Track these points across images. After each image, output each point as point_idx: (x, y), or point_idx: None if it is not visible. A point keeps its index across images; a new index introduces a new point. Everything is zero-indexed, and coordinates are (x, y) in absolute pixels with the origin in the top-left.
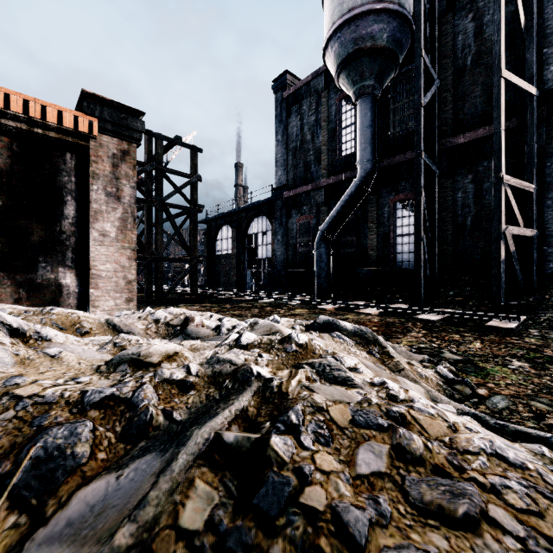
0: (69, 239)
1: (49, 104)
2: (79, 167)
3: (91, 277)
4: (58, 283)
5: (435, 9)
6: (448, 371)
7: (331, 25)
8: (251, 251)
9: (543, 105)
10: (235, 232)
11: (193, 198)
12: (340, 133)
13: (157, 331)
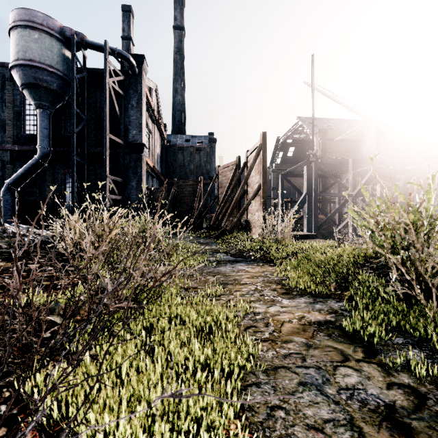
0: None
1: None
2: None
3: None
4: None
5: (85, 84)
6: None
7: (17, 58)
8: None
9: (128, 148)
10: None
11: None
12: (24, 117)
13: None
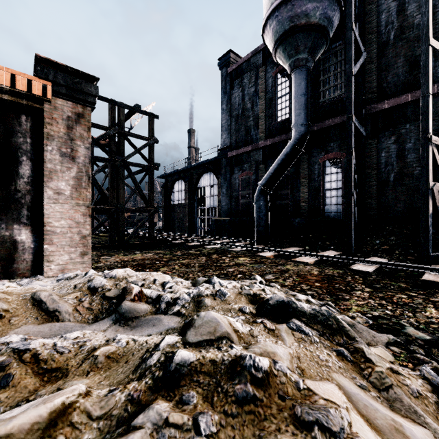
0: (24, 198)
1: (1, 67)
2: (34, 128)
3: (45, 234)
4: (13, 240)
5: None
6: (438, 376)
7: (269, 6)
8: (201, 201)
9: None
10: (187, 186)
11: (151, 157)
12: (275, 102)
13: (90, 306)
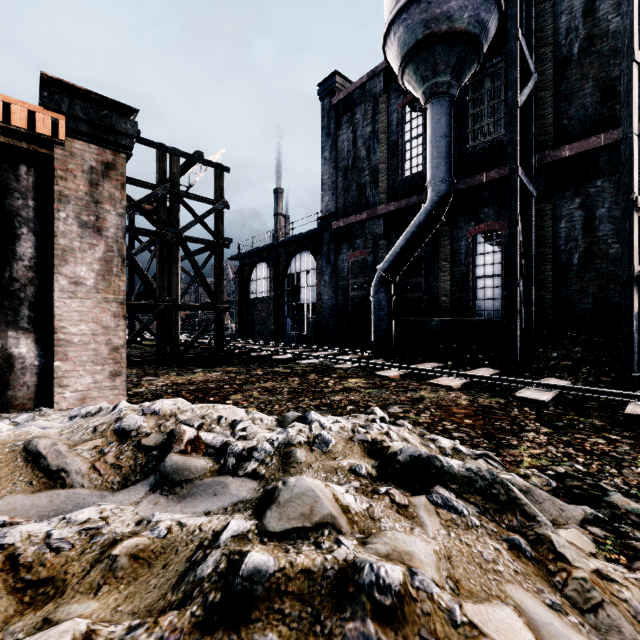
0: (24, 290)
1: None
2: (39, 185)
3: (56, 344)
4: (7, 354)
5: None
6: None
7: (394, 4)
8: (293, 293)
9: None
10: (272, 271)
11: (219, 229)
12: (402, 147)
13: (116, 462)
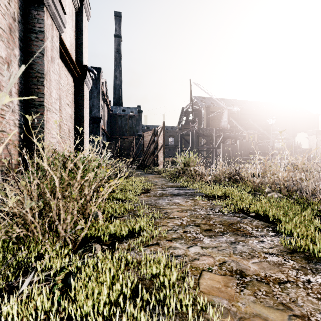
0: None
1: None
2: None
3: None
4: None
5: None
6: None
7: None
8: None
9: (92, 120)
10: None
11: None
12: None
13: None
